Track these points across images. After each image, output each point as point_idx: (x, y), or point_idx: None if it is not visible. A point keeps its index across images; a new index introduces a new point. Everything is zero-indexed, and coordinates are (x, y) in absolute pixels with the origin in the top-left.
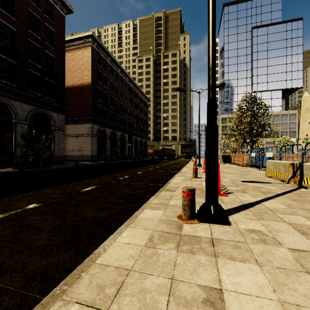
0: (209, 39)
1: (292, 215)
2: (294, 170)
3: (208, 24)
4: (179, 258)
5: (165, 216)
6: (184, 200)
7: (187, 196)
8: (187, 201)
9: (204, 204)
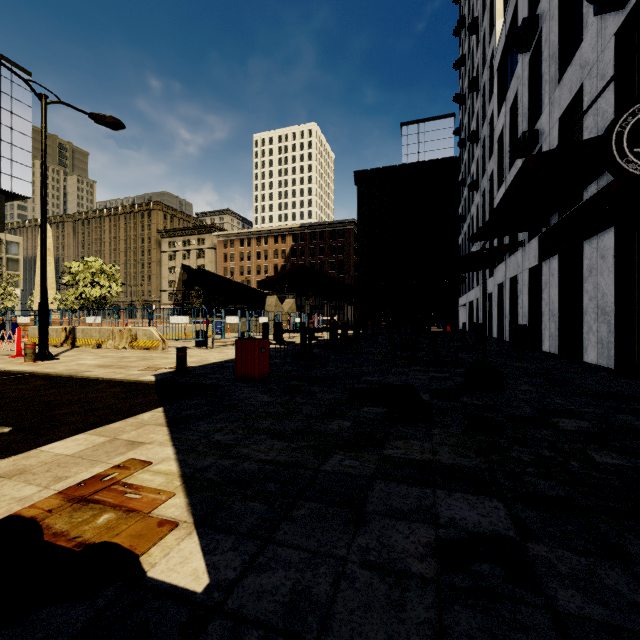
0: (43, 247)
1: (84, 354)
2: (67, 334)
3: (41, 236)
4: (57, 364)
5: (11, 364)
6: (30, 350)
7: (32, 347)
8: (32, 350)
9: (39, 352)
